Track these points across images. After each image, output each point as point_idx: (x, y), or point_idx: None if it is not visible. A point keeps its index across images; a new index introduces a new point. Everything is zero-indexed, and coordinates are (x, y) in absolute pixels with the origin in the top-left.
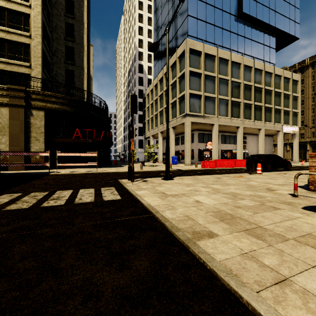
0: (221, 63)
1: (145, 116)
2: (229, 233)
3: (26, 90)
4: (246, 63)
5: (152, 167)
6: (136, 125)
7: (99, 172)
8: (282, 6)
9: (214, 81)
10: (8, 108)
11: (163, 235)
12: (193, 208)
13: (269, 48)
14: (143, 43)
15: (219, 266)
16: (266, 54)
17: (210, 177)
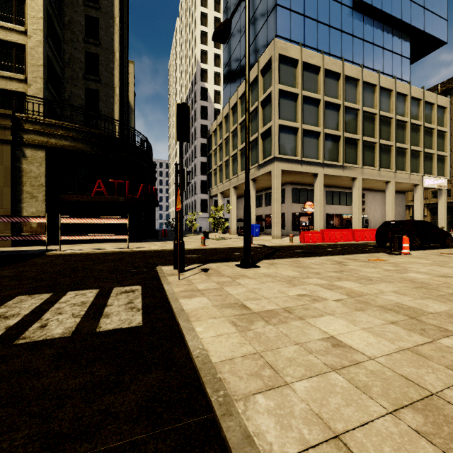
0: (328, 78)
1: (210, 163)
2: None
3: (14, 115)
4: (366, 79)
5: (220, 240)
6: (197, 178)
7: (132, 249)
8: None
9: (317, 106)
10: None
11: None
12: (337, 377)
13: (401, 57)
14: (207, 56)
15: None
16: (397, 66)
17: (323, 261)
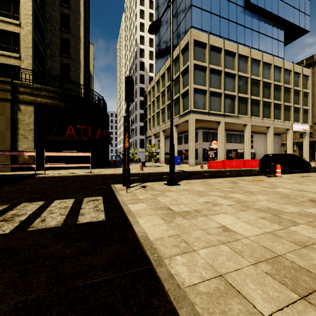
0: (227, 56)
1: (146, 114)
2: None
3: (13, 82)
4: (254, 56)
5: (153, 167)
6: (137, 124)
7: (93, 173)
8: None
9: (220, 75)
10: None
11: None
12: (224, 247)
13: (278, 41)
14: (144, 39)
15: None
16: (275, 47)
17: (223, 181)
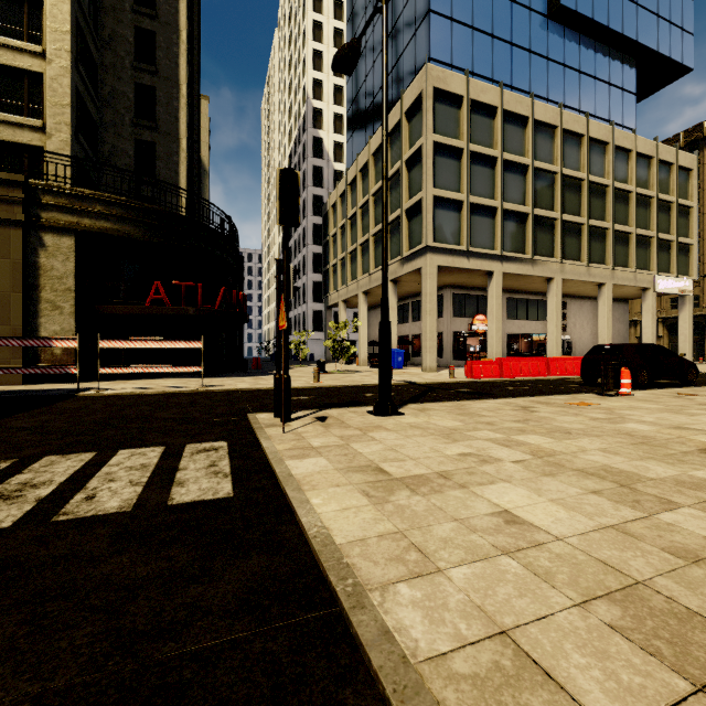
0: (509, 125)
1: (327, 255)
2: None
3: (27, 182)
4: (568, 126)
5: (343, 375)
6: (307, 278)
7: (209, 389)
8: None
9: (493, 168)
10: None
11: None
12: (510, 562)
13: (623, 91)
14: (323, 88)
15: None
16: (616, 105)
17: (500, 406)
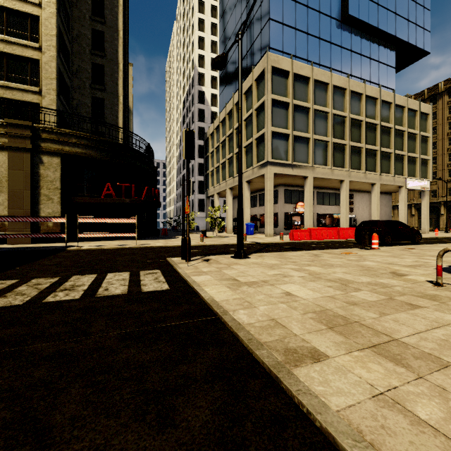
0: (317, 88)
1: (207, 165)
2: (346, 353)
3: (33, 126)
4: (353, 88)
5: (217, 238)
6: (195, 179)
7: (140, 246)
8: (406, 6)
9: (307, 114)
10: (6, 153)
11: (235, 355)
12: (282, 305)
13: (387, 66)
14: (204, 60)
15: (338, 424)
16: (383, 75)
17: (303, 254)
